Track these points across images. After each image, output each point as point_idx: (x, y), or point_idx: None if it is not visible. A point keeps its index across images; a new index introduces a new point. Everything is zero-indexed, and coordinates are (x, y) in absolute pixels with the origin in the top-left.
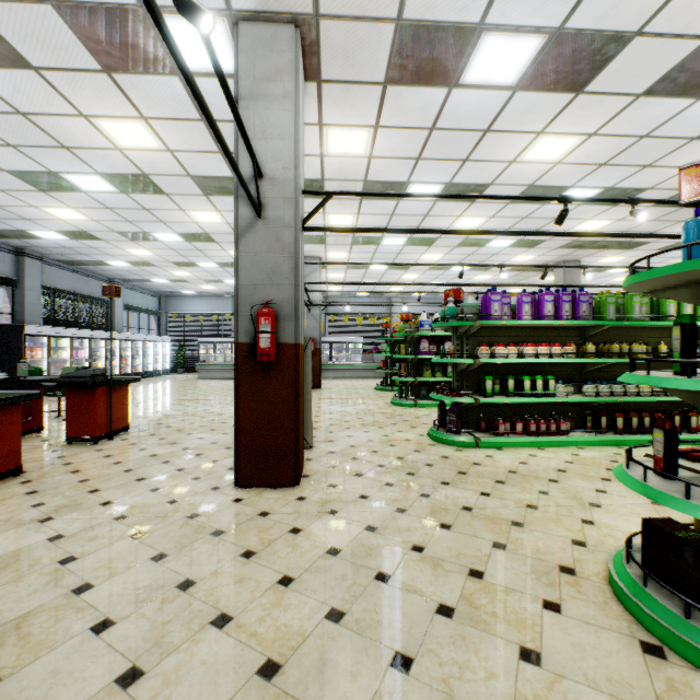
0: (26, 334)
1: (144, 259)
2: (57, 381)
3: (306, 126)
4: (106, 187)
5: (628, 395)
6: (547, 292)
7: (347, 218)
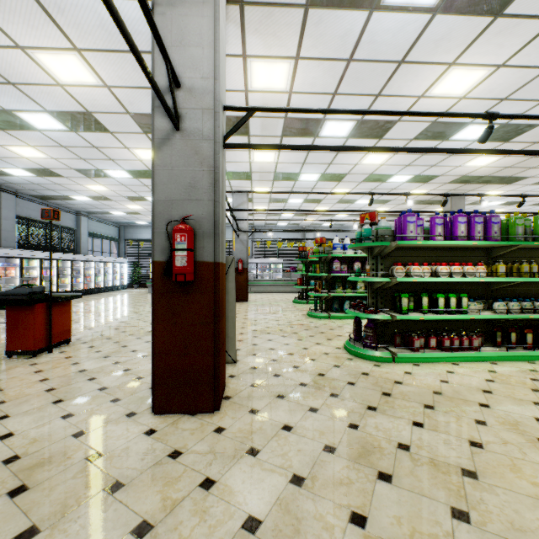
0: (0, 256)
1: (102, 194)
2: None
3: (231, 58)
4: (57, 125)
5: (537, 312)
6: (460, 214)
7: (269, 155)
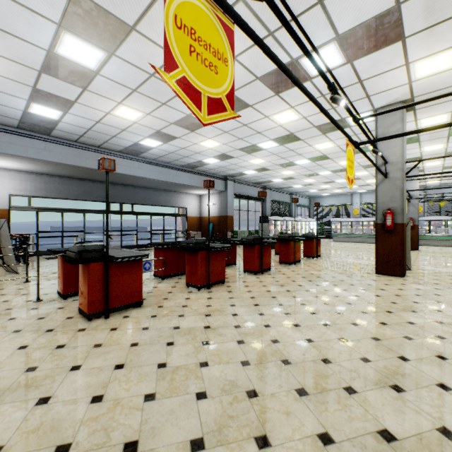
0: (268, 219)
1: (309, 183)
2: (301, 236)
3: (407, 122)
4: (307, 162)
5: None
6: None
7: (438, 146)
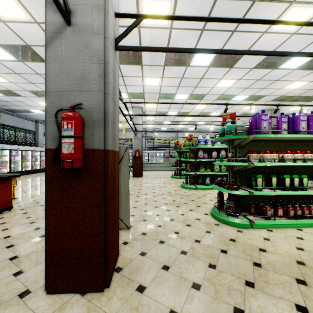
0: None
1: None
2: None
3: None
4: (8, 56)
5: None
6: (301, 114)
7: (156, 80)
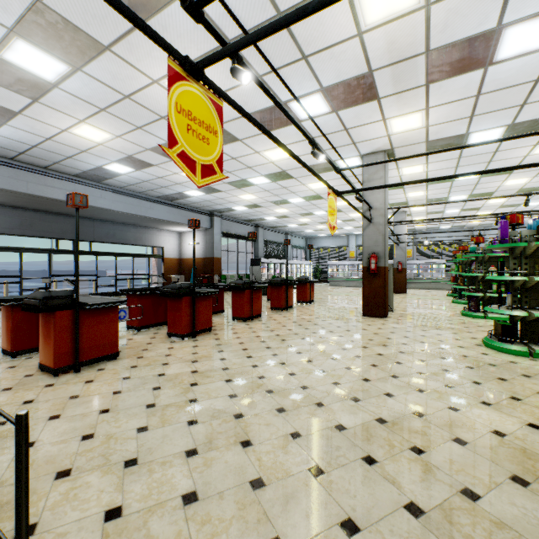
0: (261, 262)
1: (305, 222)
2: (294, 280)
3: (391, 170)
4: (301, 200)
5: None
6: None
7: (419, 193)
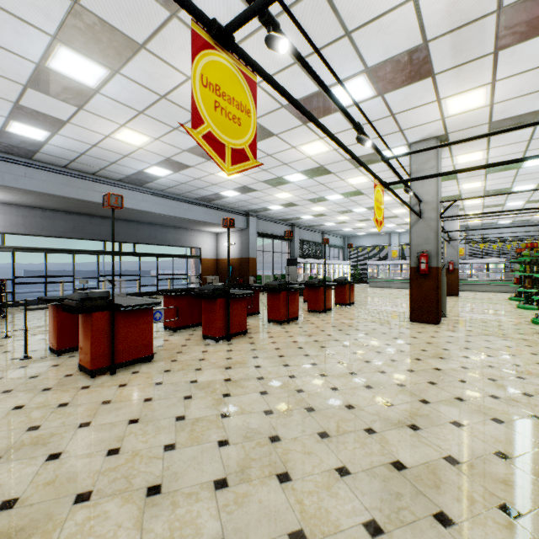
0: (297, 262)
1: (343, 221)
2: (333, 281)
3: (443, 159)
4: (339, 197)
5: None
6: None
7: (476, 184)
